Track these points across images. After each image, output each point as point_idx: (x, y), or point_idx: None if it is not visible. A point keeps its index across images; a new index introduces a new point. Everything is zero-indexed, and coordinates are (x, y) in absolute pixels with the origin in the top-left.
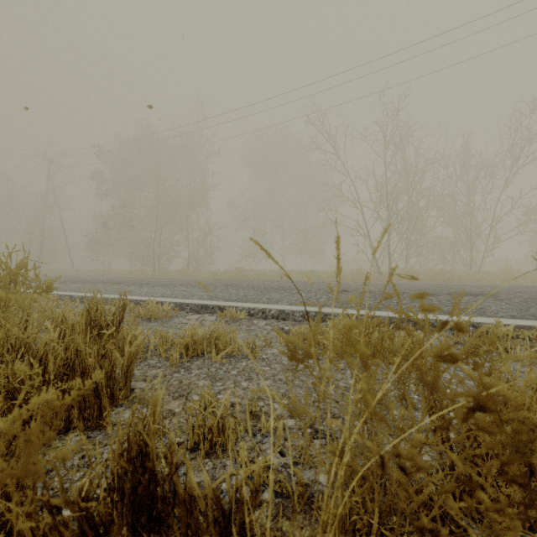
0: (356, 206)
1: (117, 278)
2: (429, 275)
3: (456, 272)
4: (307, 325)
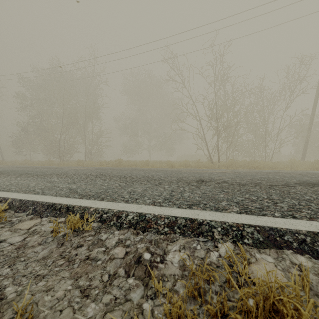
0: (196, 119)
1: (17, 167)
2: (243, 164)
3: (261, 162)
4: (177, 247)
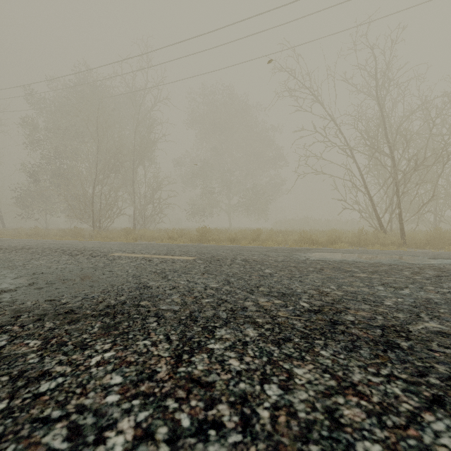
0: (346, 153)
1: None
2: None
3: None
4: None
